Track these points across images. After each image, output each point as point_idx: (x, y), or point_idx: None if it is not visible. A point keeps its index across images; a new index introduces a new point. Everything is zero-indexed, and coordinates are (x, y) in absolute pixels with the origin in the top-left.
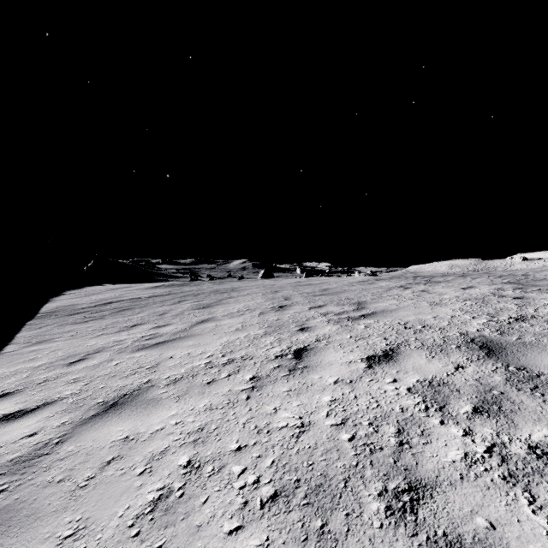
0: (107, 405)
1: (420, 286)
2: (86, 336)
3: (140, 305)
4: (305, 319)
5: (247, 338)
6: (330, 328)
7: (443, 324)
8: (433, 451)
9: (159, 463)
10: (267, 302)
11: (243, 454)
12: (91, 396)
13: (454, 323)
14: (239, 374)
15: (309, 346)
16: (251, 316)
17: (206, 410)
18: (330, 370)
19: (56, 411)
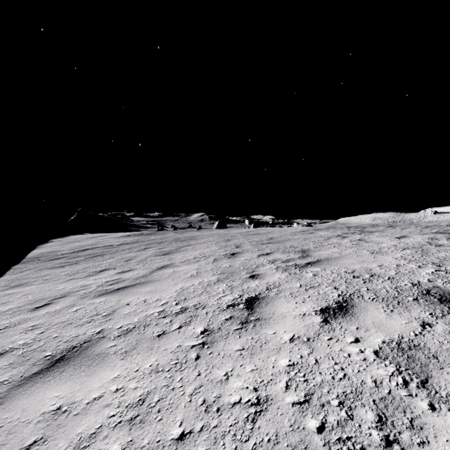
0: (53, 360)
1: (356, 235)
2: (58, 280)
3: (111, 251)
4: (255, 266)
5: (201, 285)
6: (279, 275)
7: (390, 274)
8: None
9: None
10: (220, 250)
11: (186, 446)
12: (41, 347)
13: (401, 272)
14: (190, 326)
15: (260, 295)
16: (205, 262)
17: (152, 372)
18: (283, 324)
19: (1, 365)
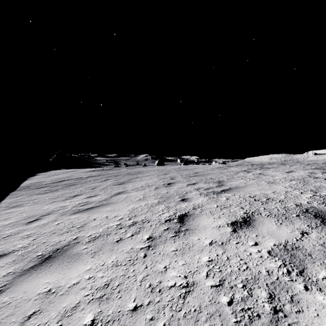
0: (43, 258)
1: (257, 170)
2: (44, 202)
3: (81, 182)
4: (184, 193)
5: (146, 206)
6: (202, 199)
7: (281, 198)
8: (308, 322)
9: (69, 321)
10: (160, 181)
11: (138, 315)
12: (34, 249)
13: (288, 196)
14: (139, 234)
15: (189, 212)
16: (149, 190)
17: (113, 266)
18: (205, 233)
19: (7, 262)
